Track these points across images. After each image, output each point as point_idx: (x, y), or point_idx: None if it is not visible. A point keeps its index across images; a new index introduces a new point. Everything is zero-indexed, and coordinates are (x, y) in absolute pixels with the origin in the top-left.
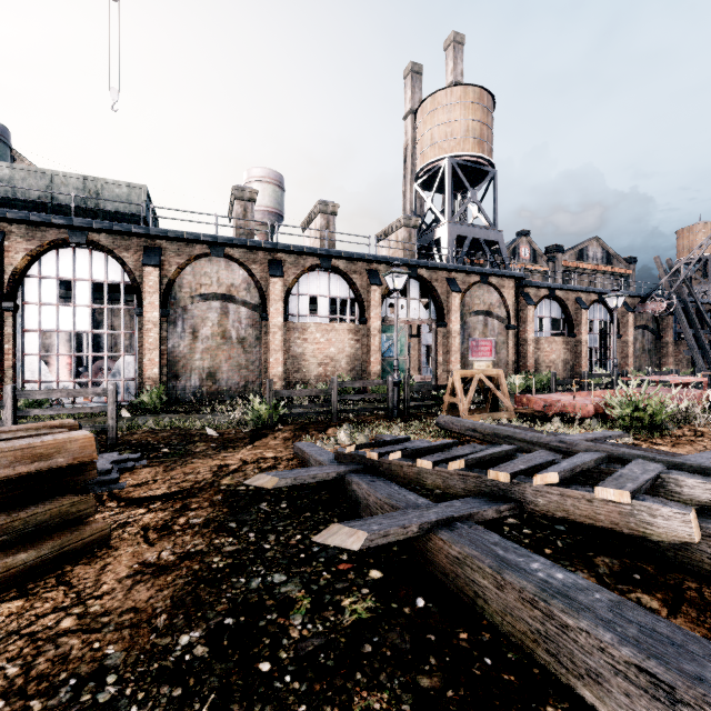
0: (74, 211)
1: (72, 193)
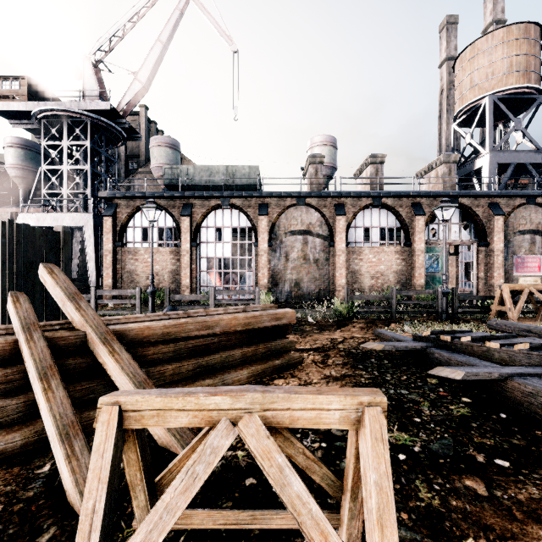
0: (222, 187)
1: (223, 177)
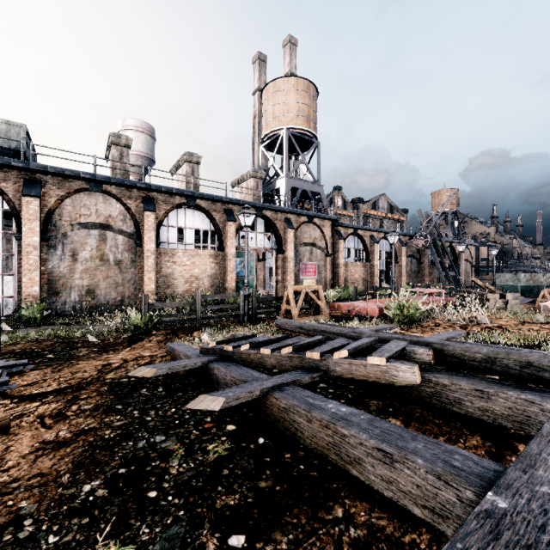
0: None
1: None
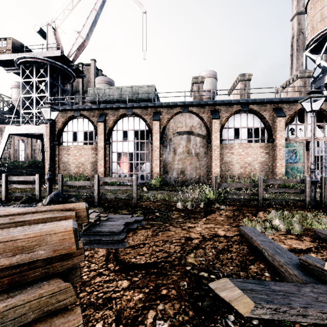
0: (128, 102)
1: (127, 93)
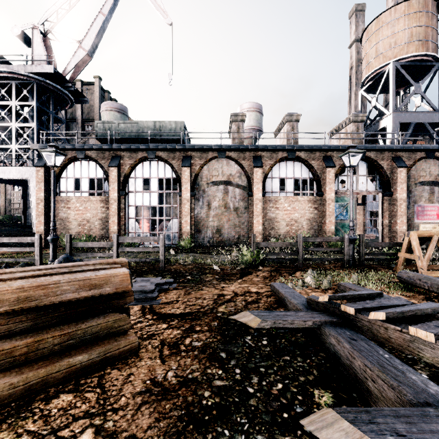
0: (150, 141)
1: (149, 131)
